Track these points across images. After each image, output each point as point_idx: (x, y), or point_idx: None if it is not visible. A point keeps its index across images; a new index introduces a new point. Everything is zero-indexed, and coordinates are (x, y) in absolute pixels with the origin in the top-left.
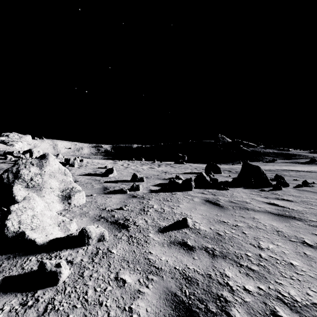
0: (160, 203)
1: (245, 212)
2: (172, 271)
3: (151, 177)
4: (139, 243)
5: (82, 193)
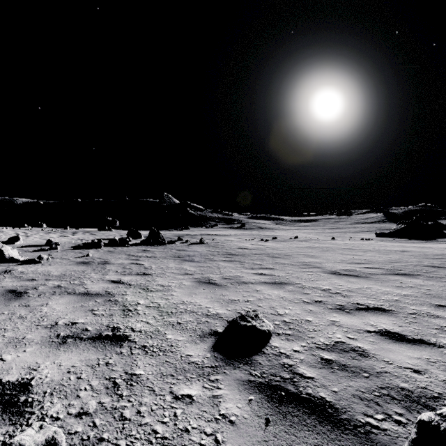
0: (75, 253)
1: (124, 252)
2: (80, 261)
3: (65, 243)
4: (66, 259)
5: (16, 250)
